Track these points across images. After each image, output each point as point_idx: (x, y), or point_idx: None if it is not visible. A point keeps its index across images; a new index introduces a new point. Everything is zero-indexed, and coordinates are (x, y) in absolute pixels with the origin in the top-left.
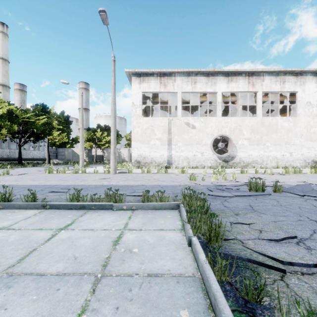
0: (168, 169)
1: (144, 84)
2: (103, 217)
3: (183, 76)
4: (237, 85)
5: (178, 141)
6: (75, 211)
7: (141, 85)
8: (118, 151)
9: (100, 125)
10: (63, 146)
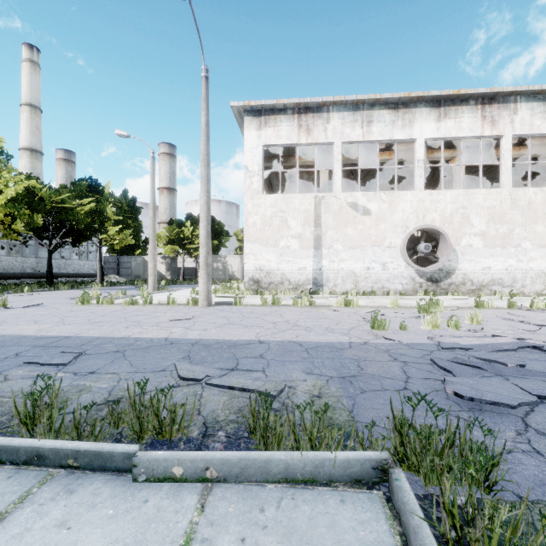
0: (314, 295)
1: (268, 130)
2: (67, 544)
3: (345, 110)
4: (458, 124)
5: (335, 240)
6: (2, 477)
7: (261, 133)
8: (222, 261)
9: (191, 215)
10: (129, 252)
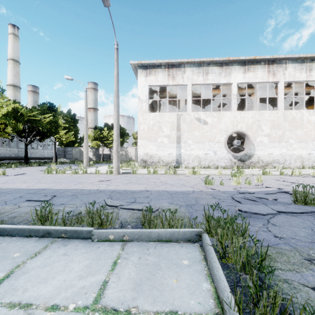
0: (177, 169)
1: (151, 77)
2: (69, 259)
3: (193, 66)
4: (255, 75)
5: (188, 138)
6: (33, 241)
7: (147, 78)
8: (125, 150)
9: (107, 124)
10: (71, 145)
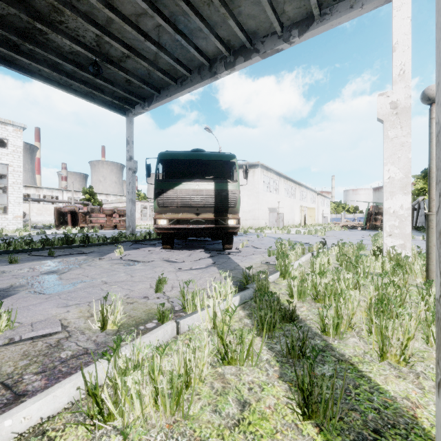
0: None
1: None
2: None
3: None
4: (31, 191)
5: None
6: None
7: None
8: None
9: None
10: None
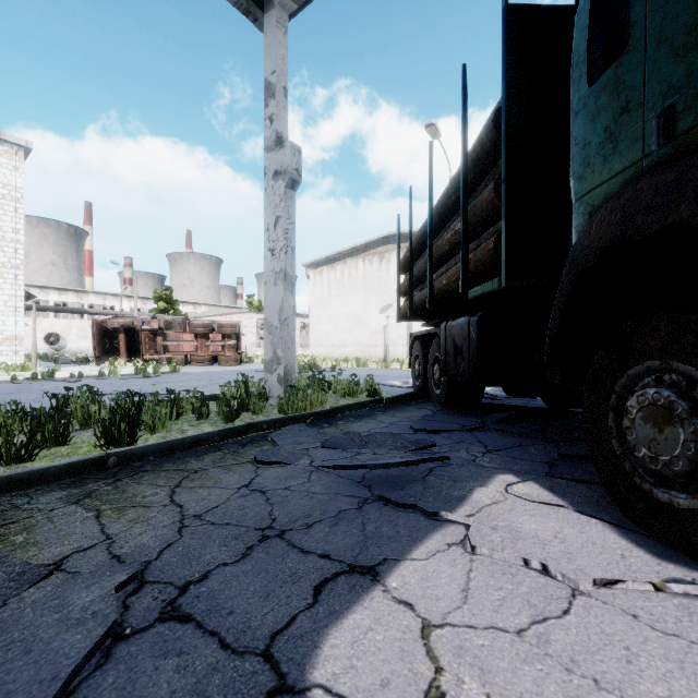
0: None
1: None
2: None
3: None
4: (68, 297)
5: None
6: None
7: None
8: None
9: None
10: None
